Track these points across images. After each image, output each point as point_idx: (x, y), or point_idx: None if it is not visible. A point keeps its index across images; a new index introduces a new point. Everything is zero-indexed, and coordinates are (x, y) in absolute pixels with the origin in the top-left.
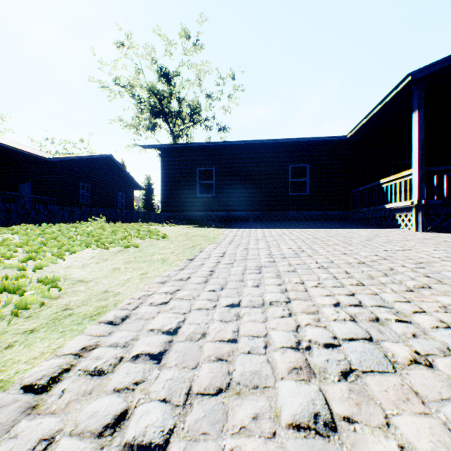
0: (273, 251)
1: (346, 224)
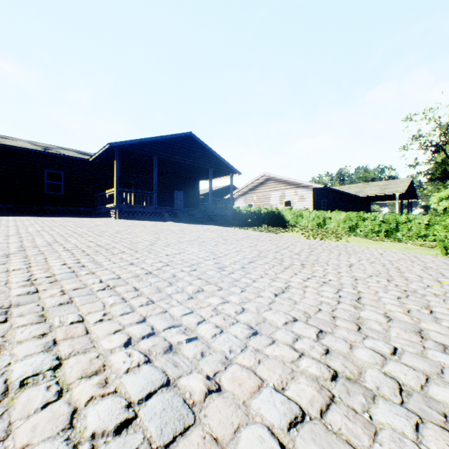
0: (19, 223)
1: (87, 216)
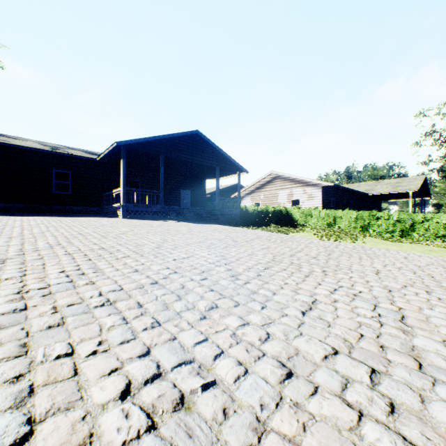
0: (25, 224)
1: (94, 215)
